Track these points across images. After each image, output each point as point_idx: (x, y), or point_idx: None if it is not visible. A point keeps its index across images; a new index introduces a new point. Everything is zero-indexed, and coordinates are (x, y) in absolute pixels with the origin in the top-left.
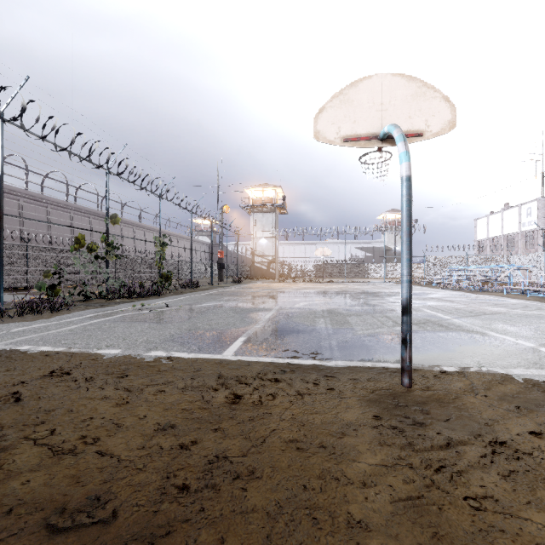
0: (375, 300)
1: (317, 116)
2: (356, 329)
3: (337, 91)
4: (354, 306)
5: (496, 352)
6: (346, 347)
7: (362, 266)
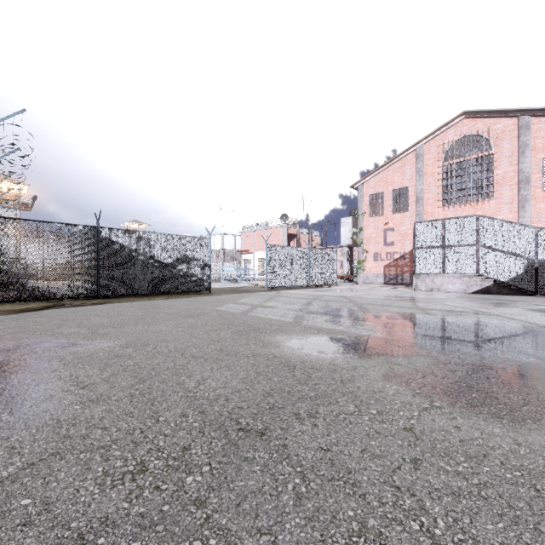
0: None
1: None
2: None
3: None
4: None
5: None
6: None
7: None
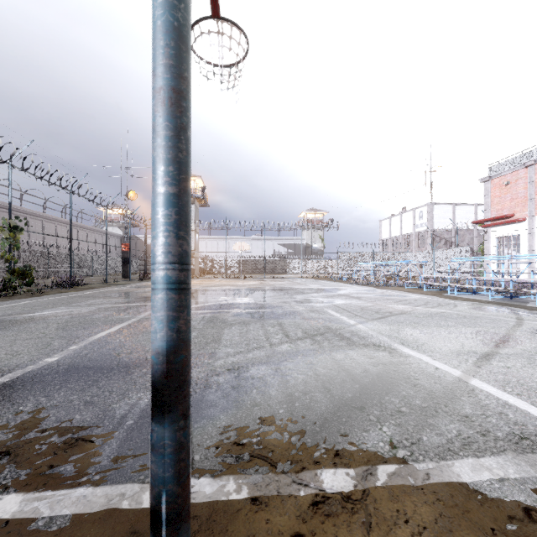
0: (281, 298)
1: None
2: (217, 356)
3: None
4: (251, 308)
5: (416, 402)
6: None
7: (284, 262)
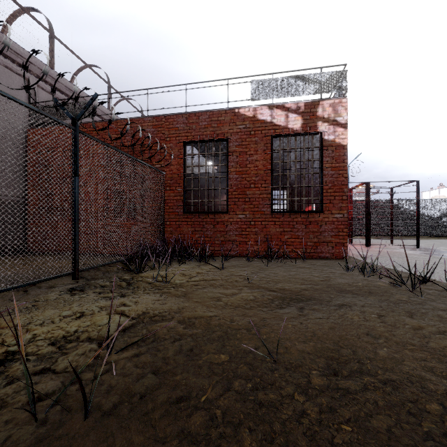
0: None
1: None
2: None
3: (432, 197)
4: None
5: None
6: None
7: None
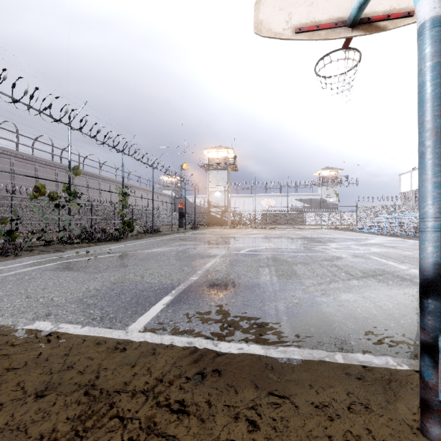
0: (317, 245)
1: (258, 0)
2: (306, 284)
3: None
4: (299, 252)
5: None
6: (298, 317)
7: (301, 214)
